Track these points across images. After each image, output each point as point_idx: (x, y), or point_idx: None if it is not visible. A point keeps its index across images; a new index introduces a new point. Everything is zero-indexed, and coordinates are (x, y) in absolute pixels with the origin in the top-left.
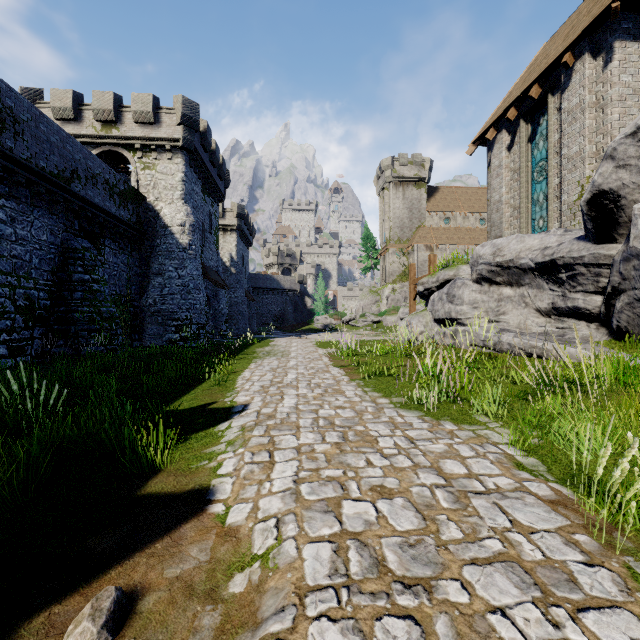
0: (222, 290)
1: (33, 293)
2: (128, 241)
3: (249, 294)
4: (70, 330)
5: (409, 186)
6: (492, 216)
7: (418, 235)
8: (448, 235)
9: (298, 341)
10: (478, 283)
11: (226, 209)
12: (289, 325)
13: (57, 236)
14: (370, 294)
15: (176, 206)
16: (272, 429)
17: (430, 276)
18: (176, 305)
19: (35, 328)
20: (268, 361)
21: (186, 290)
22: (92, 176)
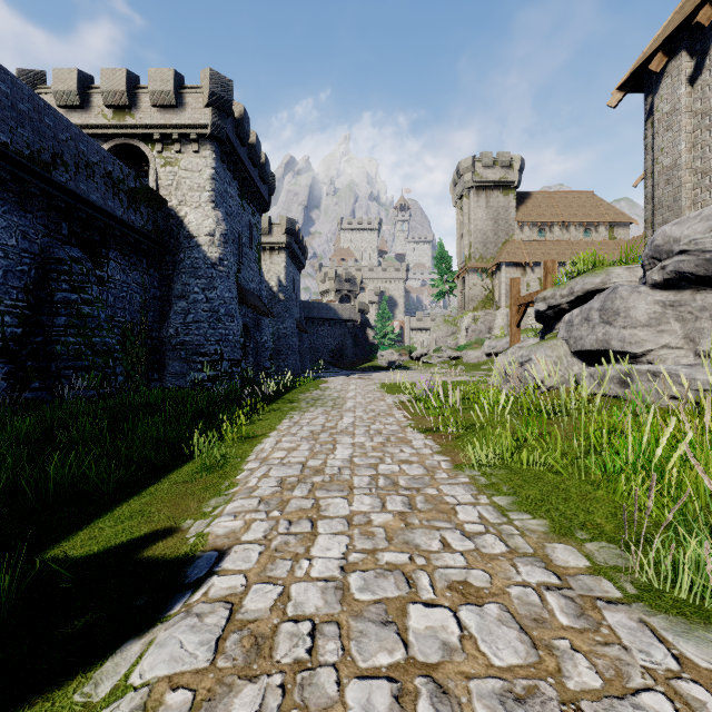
0: (265, 319)
1: None
2: (143, 255)
3: (301, 325)
4: (50, 368)
5: (494, 192)
6: (657, 192)
7: (506, 251)
8: (544, 250)
9: (358, 382)
10: (665, 289)
11: (273, 224)
12: (348, 362)
13: (34, 241)
14: (445, 324)
15: (204, 211)
16: None
17: (557, 287)
18: (203, 336)
19: None
20: (310, 416)
21: (215, 317)
22: (86, 165)
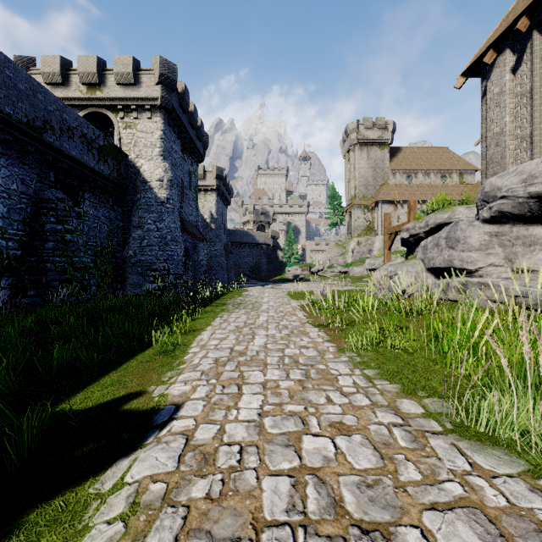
0: (201, 243)
1: (0, 242)
2: (109, 195)
3: (227, 248)
4: (41, 280)
5: (373, 147)
6: (489, 152)
7: (382, 192)
8: (411, 191)
9: (270, 291)
10: (492, 223)
11: (207, 171)
12: (263, 275)
13: (29, 186)
14: (336, 247)
15: (155, 162)
16: (193, 532)
17: (416, 221)
18: (154, 256)
19: (3, 278)
20: (235, 316)
21: (164, 242)
22: (68, 129)
